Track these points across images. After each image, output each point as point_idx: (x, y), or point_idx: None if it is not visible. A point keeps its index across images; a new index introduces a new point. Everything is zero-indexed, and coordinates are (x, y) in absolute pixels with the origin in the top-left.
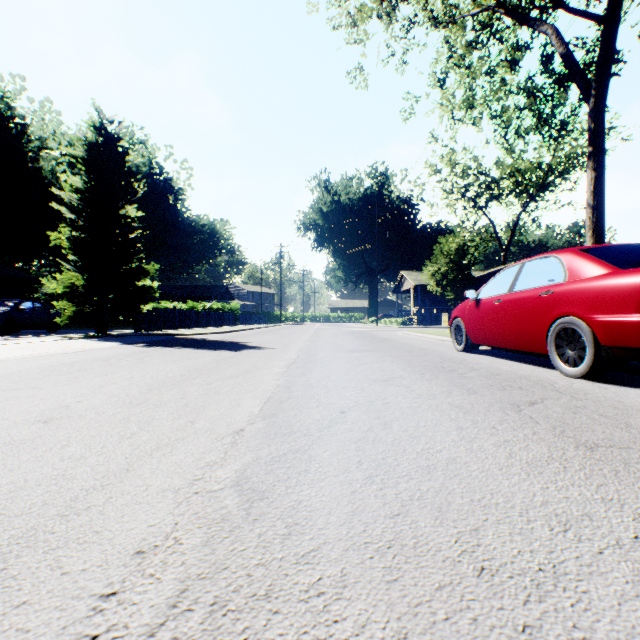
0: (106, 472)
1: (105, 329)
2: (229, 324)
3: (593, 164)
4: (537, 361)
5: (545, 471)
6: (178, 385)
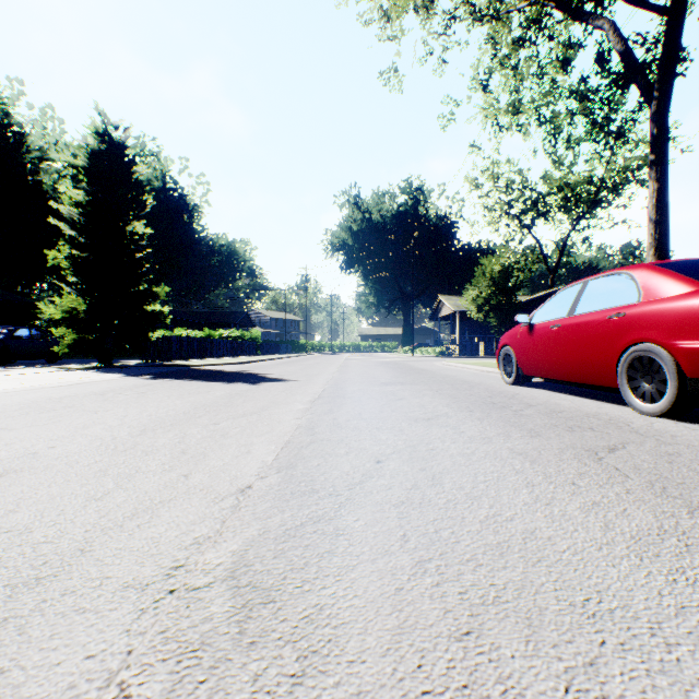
0: (51, 555)
1: (109, 359)
2: (249, 354)
3: (656, 174)
4: (601, 395)
5: (662, 552)
6: (179, 425)
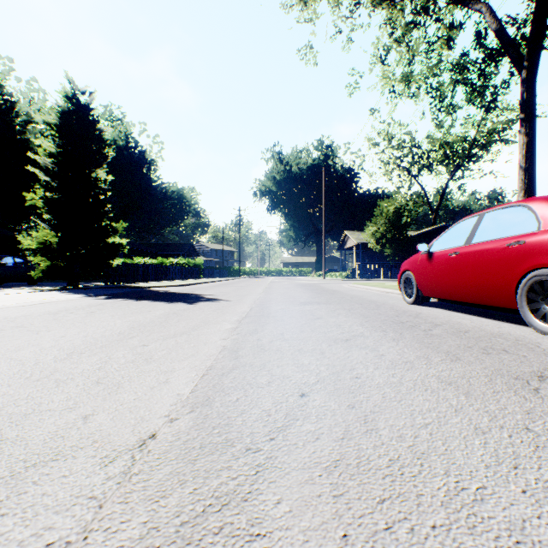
0: None
1: (76, 282)
2: (194, 277)
3: (525, 130)
4: (494, 314)
5: None
6: (107, 347)
